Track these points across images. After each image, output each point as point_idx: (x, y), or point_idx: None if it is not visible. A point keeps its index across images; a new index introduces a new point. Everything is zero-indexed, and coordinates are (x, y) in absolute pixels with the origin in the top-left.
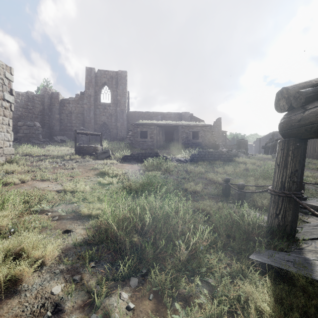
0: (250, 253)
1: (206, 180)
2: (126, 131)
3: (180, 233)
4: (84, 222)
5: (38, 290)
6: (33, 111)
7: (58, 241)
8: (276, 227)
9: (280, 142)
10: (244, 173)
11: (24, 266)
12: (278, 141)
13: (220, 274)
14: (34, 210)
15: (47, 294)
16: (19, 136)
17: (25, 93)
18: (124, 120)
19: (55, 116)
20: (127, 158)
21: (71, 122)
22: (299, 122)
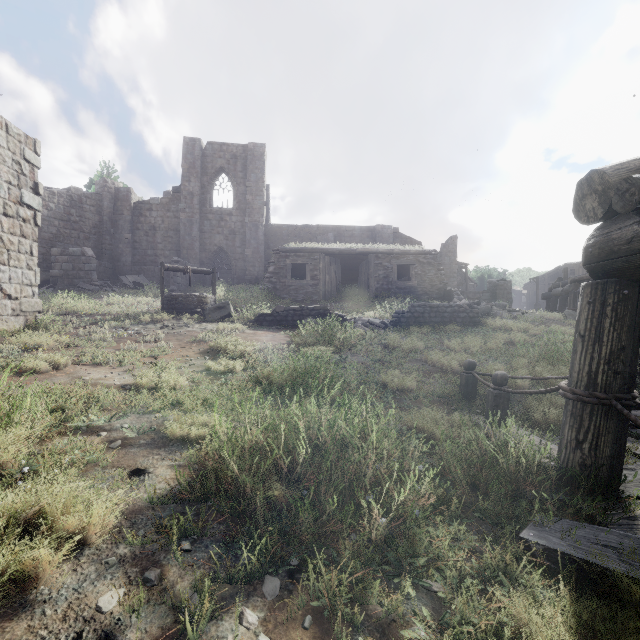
0: (521, 525)
1: (426, 365)
2: (264, 264)
3: (371, 480)
4: (174, 453)
5: (69, 602)
6: (80, 225)
7: (116, 495)
8: (577, 469)
9: (587, 287)
10: (505, 350)
11: (42, 550)
12: (583, 286)
13: (457, 573)
14: (74, 426)
15: (88, 612)
16: (54, 276)
17: (65, 190)
18: (259, 242)
19: (123, 236)
20: (266, 320)
21: (155, 247)
22: (629, 245)
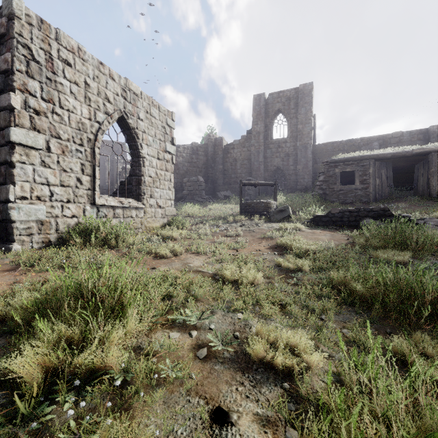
0: None
1: None
2: (312, 176)
3: None
4: (258, 388)
5: None
6: (197, 164)
7: None
8: None
9: None
10: None
11: None
12: None
13: None
14: (174, 318)
15: None
16: (184, 195)
17: (190, 145)
18: (308, 160)
19: (218, 167)
20: (321, 220)
21: (236, 172)
22: None
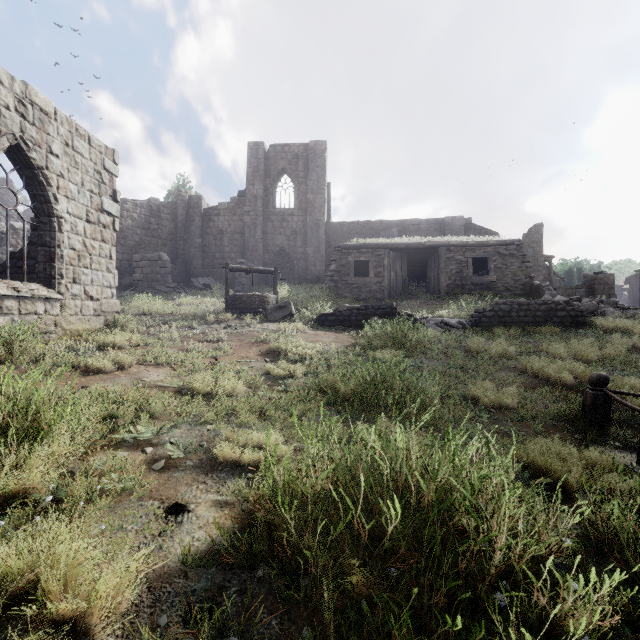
0: None
1: (524, 375)
2: (325, 263)
3: (498, 568)
4: (221, 483)
5: None
6: (158, 233)
7: (136, 557)
8: None
9: None
10: (631, 358)
11: None
12: None
13: None
14: (120, 438)
15: None
16: (136, 280)
17: (146, 201)
18: (320, 241)
19: (195, 241)
20: (327, 320)
21: (223, 250)
22: None
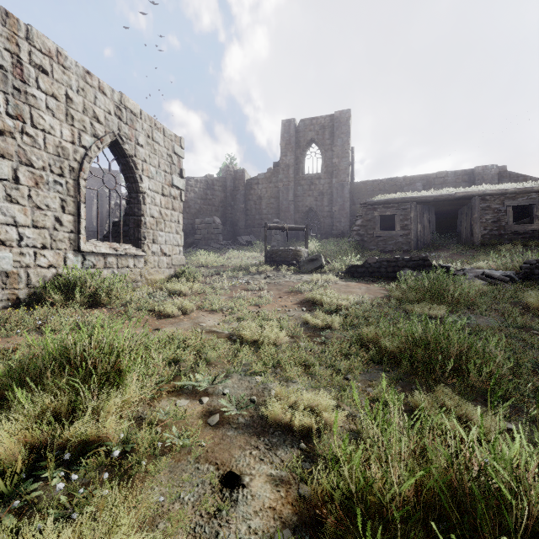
0: None
1: None
2: (349, 219)
3: None
4: (274, 451)
5: None
6: (212, 201)
7: None
8: None
9: None
10: None
11: None
12: None
13: None
14: (181, 385)
15: None
16: (196, 239)
17: (204, 177)
18: (345, 200)
19: (239, 206)
20: (357, 271)
21: (261, 213)
22: None
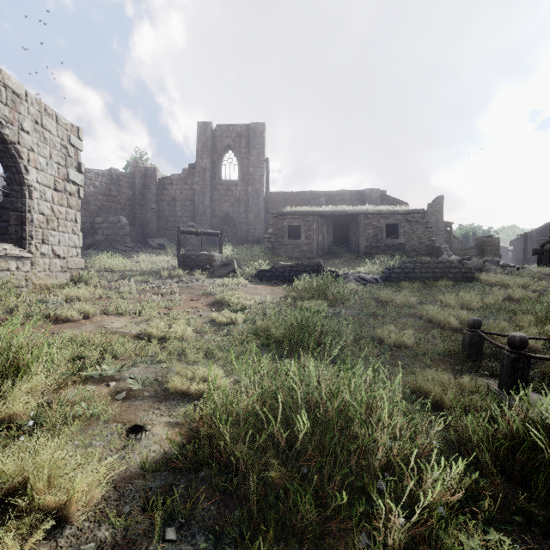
0: None
1: (421, 321)
2: (264, 227)
3: (381, 462)
4: (173, 409)
5: None
6: (118, 199)
7: (105, 463)
8: None
9: None
10: (505, 306)
11: (8, 540)
12: None
13: None
14: (88, 375)
15: None
16: (98, 240)
17: (107, 171)
18: (260, 208)
19: (150, 206)
20: (265, 275)
21: (175, 215)
22: None
